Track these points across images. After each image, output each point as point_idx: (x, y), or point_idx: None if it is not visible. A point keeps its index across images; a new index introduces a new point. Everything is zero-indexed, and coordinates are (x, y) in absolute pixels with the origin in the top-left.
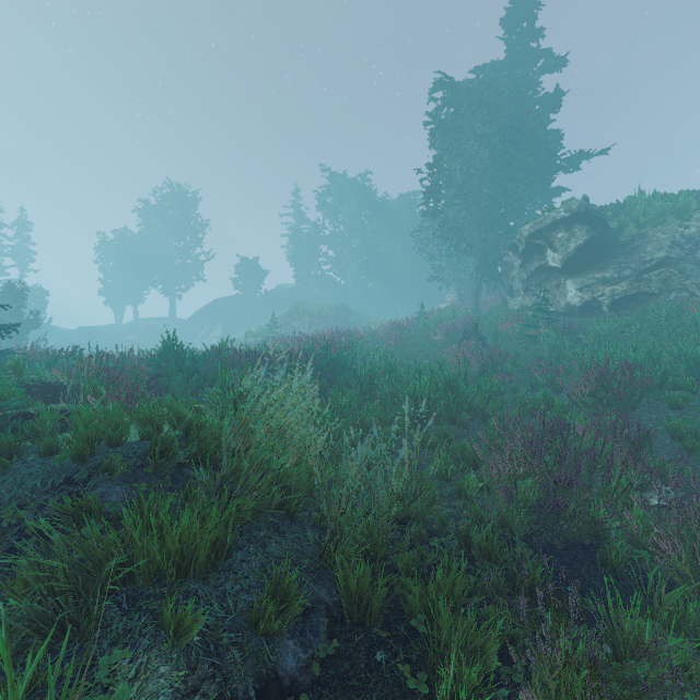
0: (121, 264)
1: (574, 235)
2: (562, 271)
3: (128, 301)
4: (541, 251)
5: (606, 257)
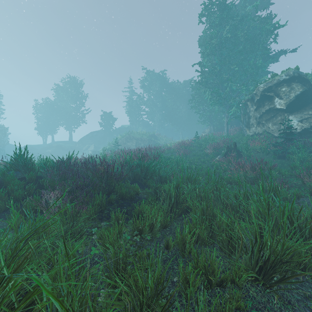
0: (46, 115)
1: (293, 89)
2: (286, 111)
3: (49, 133)
4: (271, 99)
5: None
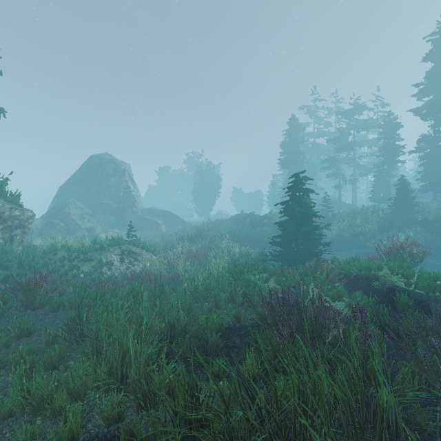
0: None
1: None
2: None
3: None
4: None
5: None
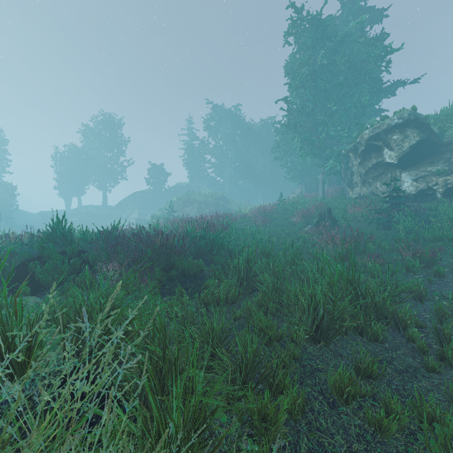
0: (70, 168)
1: (407, 137)
2: (398, 166)
3: (74, 193)
4: (379, 150)
5: (434, 154)
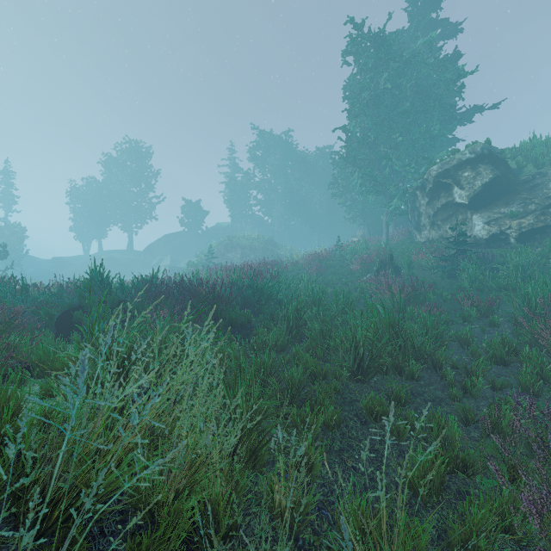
0: (88, 205)
1: (480, 174)
2: (469, 207)
3: (94, 236)
4: (448, 188)
5: (509, 194)
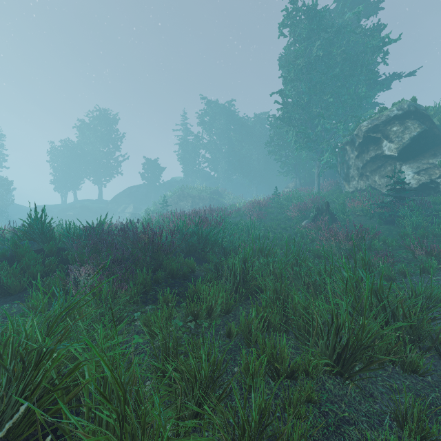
0: (65, 163)
1: (408, 128)
2: (398, 158)
3: (70, 188)
4: (377, 142)
5: (435, 146)
